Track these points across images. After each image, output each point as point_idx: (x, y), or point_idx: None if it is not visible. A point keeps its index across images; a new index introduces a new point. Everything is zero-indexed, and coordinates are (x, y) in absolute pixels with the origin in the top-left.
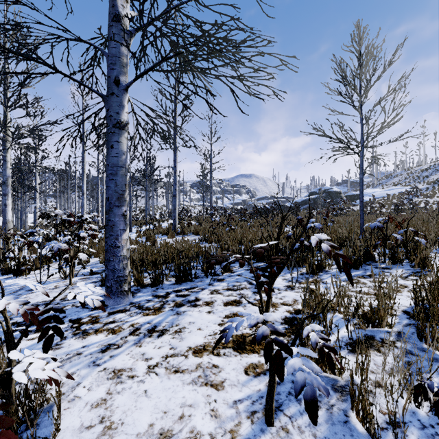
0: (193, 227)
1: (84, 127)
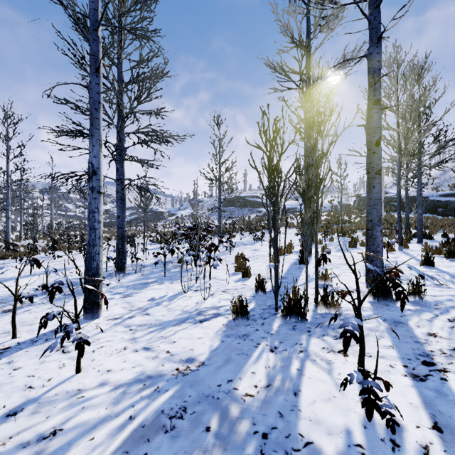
0: None
1: None
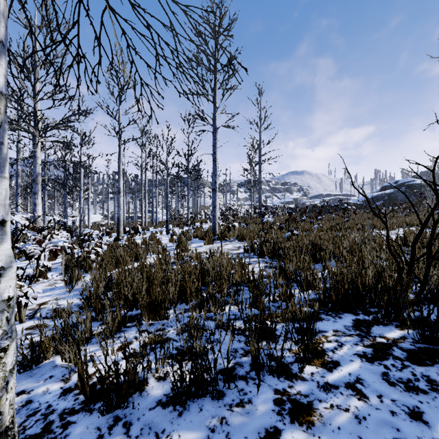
0: (238, 230)
1: (120, 120)
